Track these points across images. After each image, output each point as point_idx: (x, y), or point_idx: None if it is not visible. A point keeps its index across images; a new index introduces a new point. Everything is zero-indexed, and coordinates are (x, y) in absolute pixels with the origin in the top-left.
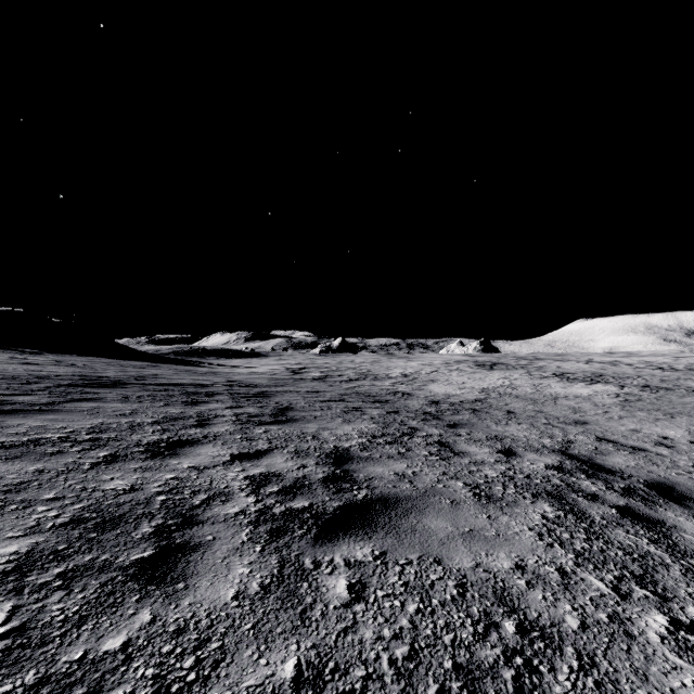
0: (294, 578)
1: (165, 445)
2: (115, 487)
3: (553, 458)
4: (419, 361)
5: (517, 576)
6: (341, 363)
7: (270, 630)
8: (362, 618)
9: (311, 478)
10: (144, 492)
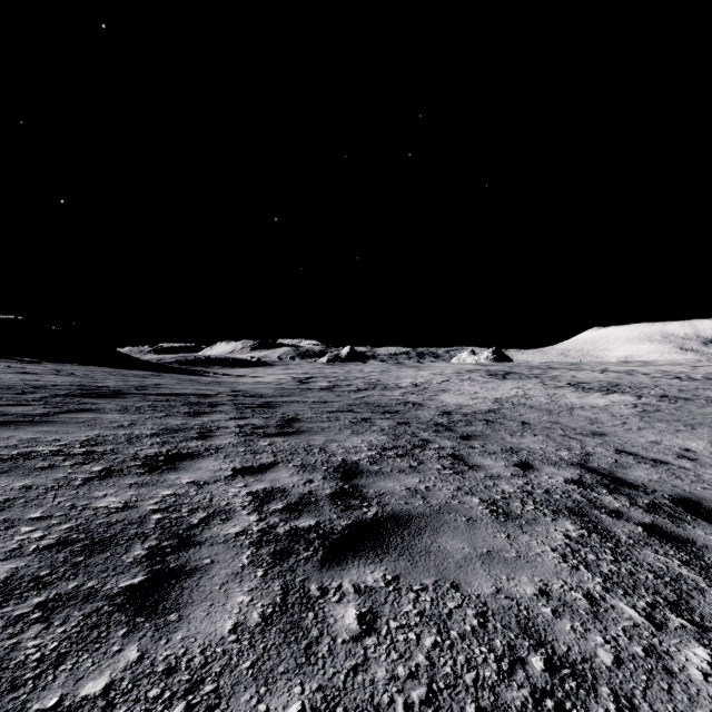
0: (298, 607)
1: (163, 458)
2: (107, 505)
3: (572, 471)
4: (429, 370)
5: (542, 603)
6: (349, 373)
7: (271, 669)
8: (374, 654)
9: (318, 494)
10: (139, 510)
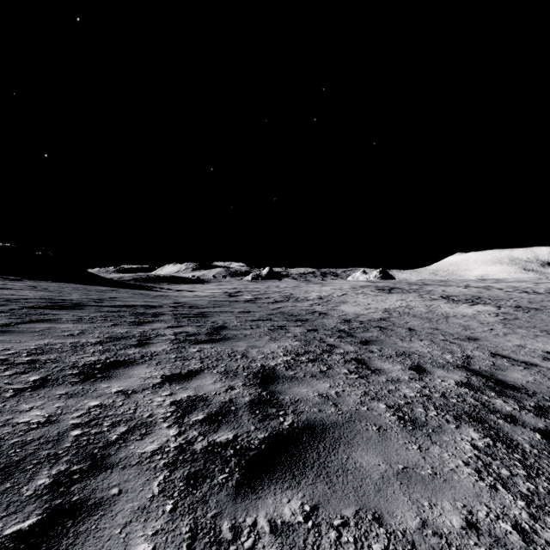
0: None
1: (100, 366)
2: (29, 419)
3: (459, 374)
4: (331, 286)
5: (473, 541)
6: (268, 288)
7: None
8: None
9: (238, 402)
10: (59, 426)
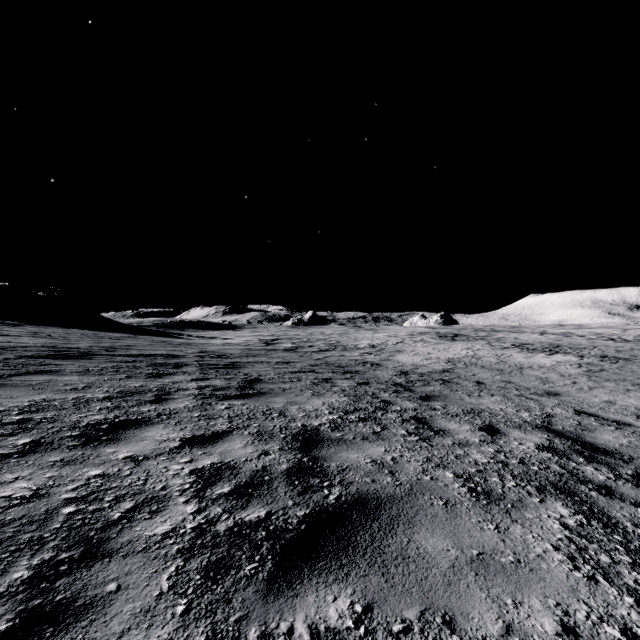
0: None
1: (107, 426)
2: (12, 493)
3: (540, 435)
4: (384, 333)
5: None
6: (311, 335)
7: None
8: None
9: (273, 471)
10: (48, 501)
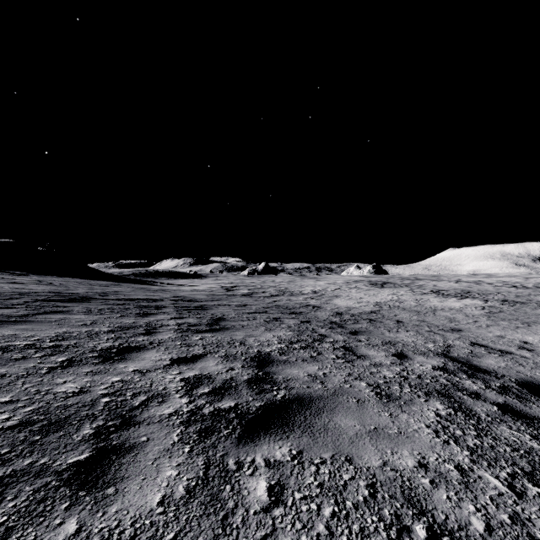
0: (218, 480)
1: (116, 350)
2: (66, 390)
3: (438, 360)
4: (325, 281)
5: (421, 474)
6: (264, 283)
7: None
8: (281, 524)
9: (238, 380)
10: (91, 395)
